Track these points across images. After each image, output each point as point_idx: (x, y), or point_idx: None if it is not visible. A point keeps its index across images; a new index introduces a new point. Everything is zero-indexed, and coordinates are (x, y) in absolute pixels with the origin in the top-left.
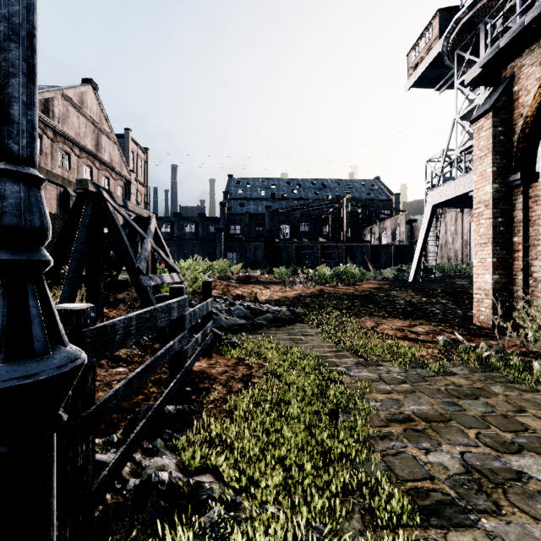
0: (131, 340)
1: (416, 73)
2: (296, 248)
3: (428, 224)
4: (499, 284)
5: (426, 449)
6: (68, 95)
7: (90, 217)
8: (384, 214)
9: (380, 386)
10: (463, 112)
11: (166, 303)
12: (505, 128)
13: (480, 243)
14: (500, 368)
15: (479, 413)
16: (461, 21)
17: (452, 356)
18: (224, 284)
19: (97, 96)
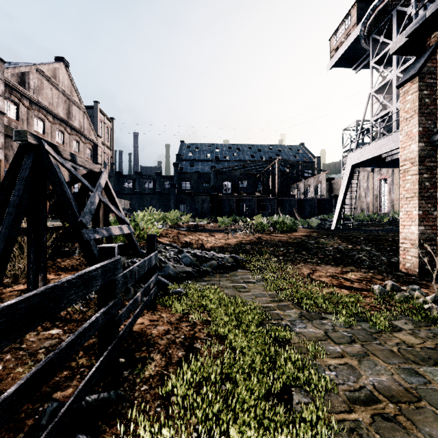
0: None
1: (337, 54)
2: (236, 200)
3: (348, 181)
4: (424, 235)
5: None
6: (42, 70)
7: (30, 170)
8: (308, 173)
9: (330, 347)
10: (378, 87)
11: (81, 274)
12: (429, 91)
13: (406, 197)
14: None
15: None
16: (376, 9)
17: (391, 306)
18: (175, 232)
19: (68, 72)
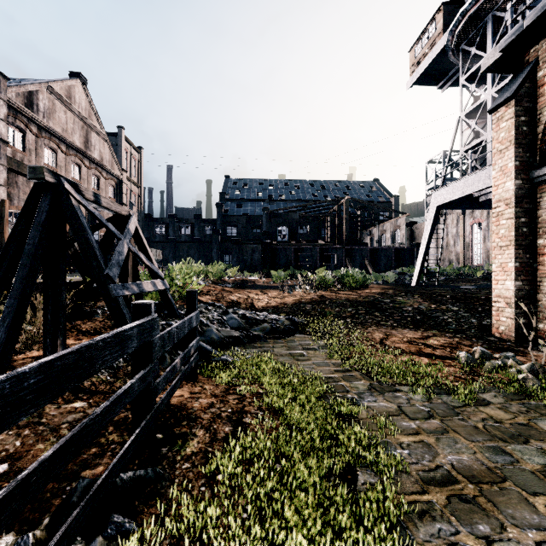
0: (23, 412)
1: (419, 69)
2: (294, 250)
3: (432, 226)
4: (522, 291)
5: (486, 537)
6: (54, 89)
7: (48, 213)
8: (383, 216)
9: (403, 423)
10: (469, 110)
11: (116, 332)
12: (528, 117)
13: (500, 245)
14: (542, 396)
15: (538, 467)
16: (467, 13)
17: (479, 377)
18: (218, 289)
19: (86, 91)
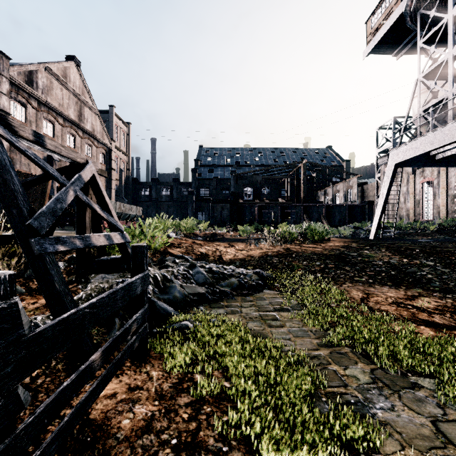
0: None
1: (375, 38)
2: (258, 208)
3: (390, 183)
4: None
5: None
6: (51, 69)
7: None
8: (337, 177)
9: None
10: (428, 71)
11: None
12: None
13: None
14: None
15: None
16: None
17: None
18: (189, 242)
19: (80, 72)
